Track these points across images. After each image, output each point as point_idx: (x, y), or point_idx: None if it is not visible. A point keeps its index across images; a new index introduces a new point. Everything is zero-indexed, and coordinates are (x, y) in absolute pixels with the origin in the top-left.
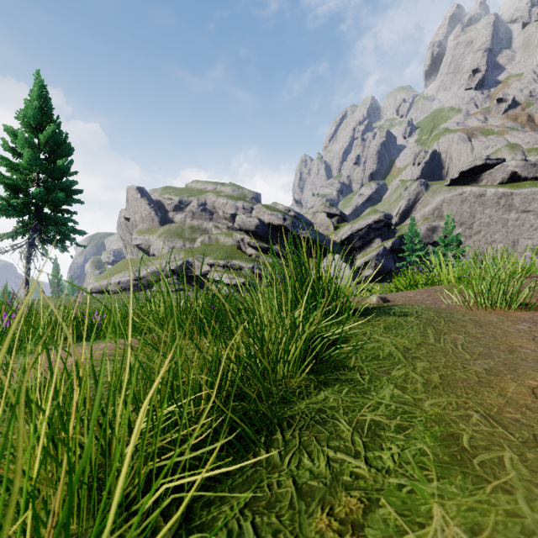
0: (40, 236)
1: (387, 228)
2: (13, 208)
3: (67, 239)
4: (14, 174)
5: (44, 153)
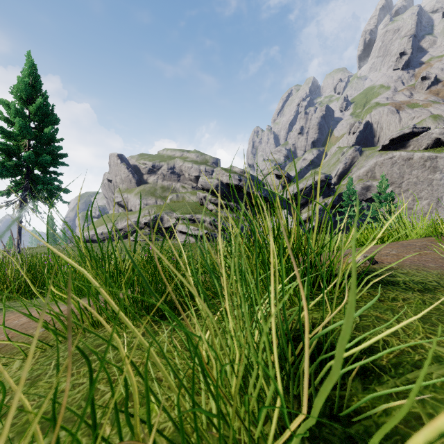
0: (31, 194)
1: (328, 187)
2: (6, 170)
3: (54, 196)
4: (8, 140)
5: (34, 122)
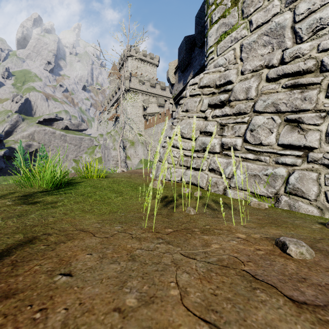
0: None
1: (0, 142)
2: None
3: None
4: None
5: None
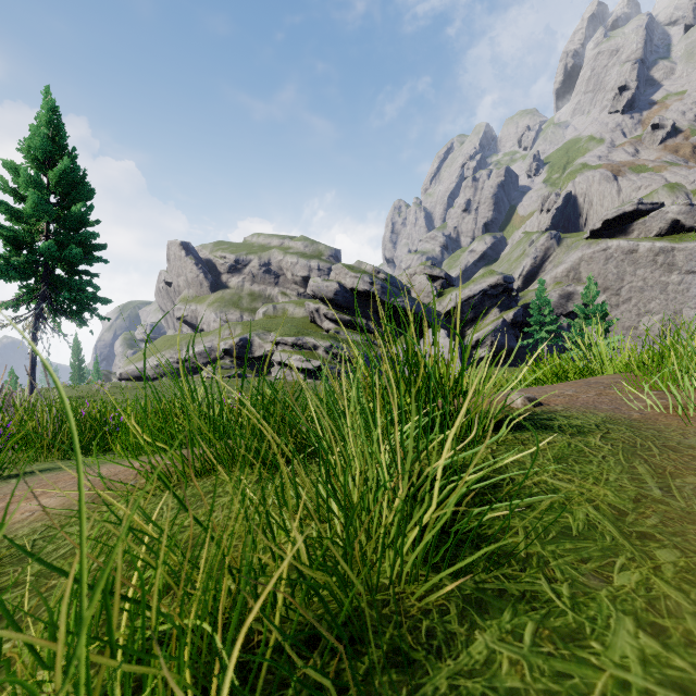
0: (51, 306)
1: (508, 294)
2: (14, 269)
3: (86, 309)
4: (16, 224)
5: (56, 196)
